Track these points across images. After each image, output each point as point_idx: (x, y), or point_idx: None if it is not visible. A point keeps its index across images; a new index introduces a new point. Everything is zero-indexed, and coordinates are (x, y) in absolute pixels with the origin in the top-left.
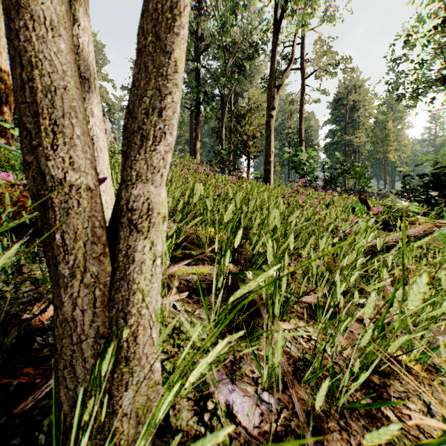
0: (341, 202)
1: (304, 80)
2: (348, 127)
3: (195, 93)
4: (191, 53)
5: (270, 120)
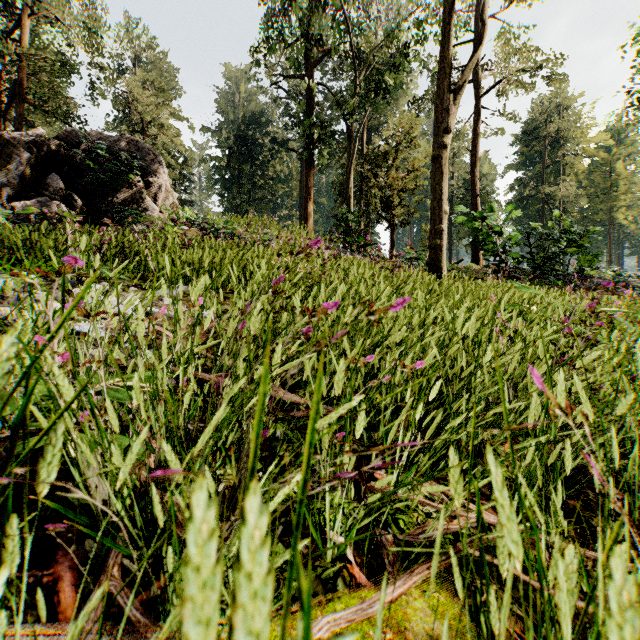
0: (624, 319)
1: (479, 99)
2: (546, 173)
3: (306, 126)
4: (300, 66)
5: (440, 154)
